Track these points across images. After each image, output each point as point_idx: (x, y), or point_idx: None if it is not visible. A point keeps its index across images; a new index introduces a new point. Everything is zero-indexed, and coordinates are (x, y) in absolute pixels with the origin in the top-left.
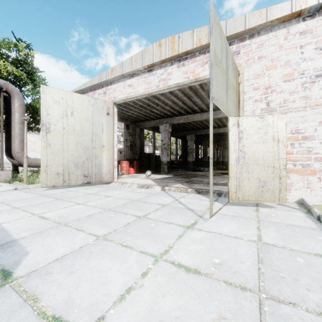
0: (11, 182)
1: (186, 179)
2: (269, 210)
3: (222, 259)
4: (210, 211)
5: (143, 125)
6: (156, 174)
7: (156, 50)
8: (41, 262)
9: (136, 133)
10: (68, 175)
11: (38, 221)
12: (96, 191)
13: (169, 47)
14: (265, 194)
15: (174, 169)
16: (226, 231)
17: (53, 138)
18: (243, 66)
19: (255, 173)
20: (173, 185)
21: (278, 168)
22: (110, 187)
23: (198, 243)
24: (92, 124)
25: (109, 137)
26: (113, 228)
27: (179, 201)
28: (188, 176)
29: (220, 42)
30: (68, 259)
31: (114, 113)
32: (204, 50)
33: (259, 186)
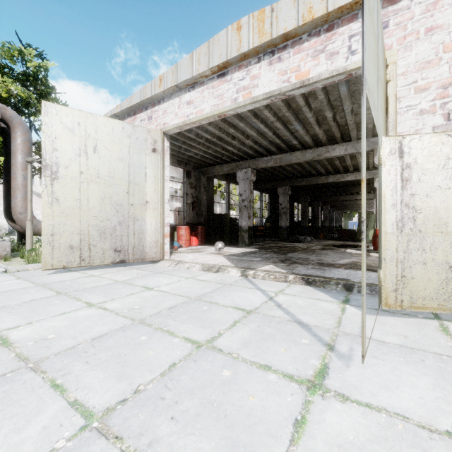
0: (7, 259)
1: (281, 255)
2: None
3: None
4: (363, 346)
5: (211, 171)
6: (232, 247)
7: (232, 38)
8: None
9: (200, 184)
10: (88, 249)
11: None
12: (132, 277)
13: (254, 30)
14: None
15: (258, 239)
16: (413, 407)
17: (63, 189)
18: (394, 49)
19: (438, 251)
20: (260, 268)
21: None
22: (157, 269)
23: None
24: (129, 166)
25: (156, 188)
26: (136, 383)
27: (277, 302)
28: (282, 251)
29: None
30: None
31: (165, 149)
32: (317, 29)
33: (449, 280)
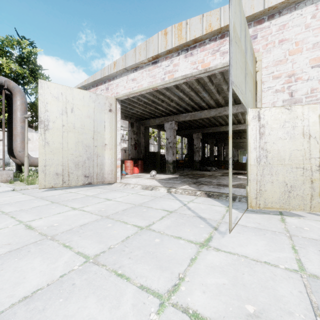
0: (12, 182)
1: (194, 179)
2: (298, 220)
3: (257, 305)
4: (229, 224)
5: (147, 123)
6: (161, 174)
7: (161, 39)
8: (2, 303)
9: (140, 131)
10: (67, 175)
11: (23, 231)
12: (97, 193)
13: (175, 35)
14: (293, 201)
15: (179, 169)
16: (252, 253)
17: (51, 136)
18: (261, 52)
19: (280, 175)
20: (180, 187)
21: (309, 170)
22: (113, 188)
23: (218, 272)
24: (94, 121)
25: (111, 135)
26: (109, 245)
27: (188, 206)
28: (195, 177)
29: (239, 16)
30: (39, 298)
31: (117, 110)
32: (214, 37)
33: (286, 191)
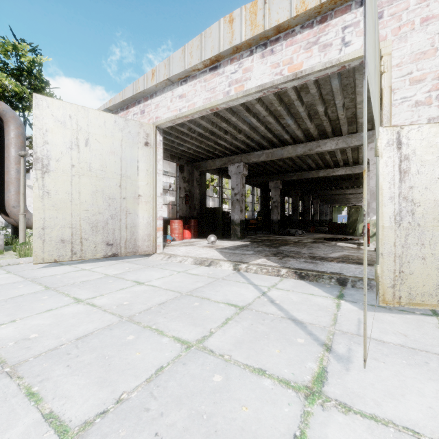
0: (0, 252)
1: (273, 249)
2: None
3: None
4: (365, 349)
5: (204, 165)
6: (224, 240)
7: (225, 30)
8: None
9: (193, 178)
10: (80, 243)
11: None
12: (123, 271)
13: (247, 22)
14: None
15: (250, 232)
16: (423, 419)
17: (54, 182)
18: (389, 40)
19: (438, 246)
20: (253, 261)
21: None
22: (149, 263)
23: None
24: (121, 159)
25: (148, 182)
26: (119, 391)
27: (270, 297)
28: (274, 244)
29: None
30: None
31: (158, 143)
32: (310, 21)
33: None
